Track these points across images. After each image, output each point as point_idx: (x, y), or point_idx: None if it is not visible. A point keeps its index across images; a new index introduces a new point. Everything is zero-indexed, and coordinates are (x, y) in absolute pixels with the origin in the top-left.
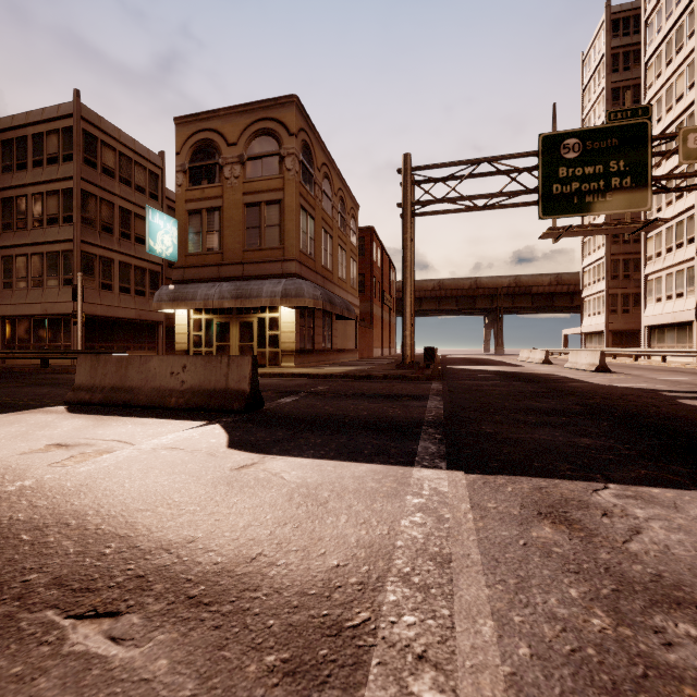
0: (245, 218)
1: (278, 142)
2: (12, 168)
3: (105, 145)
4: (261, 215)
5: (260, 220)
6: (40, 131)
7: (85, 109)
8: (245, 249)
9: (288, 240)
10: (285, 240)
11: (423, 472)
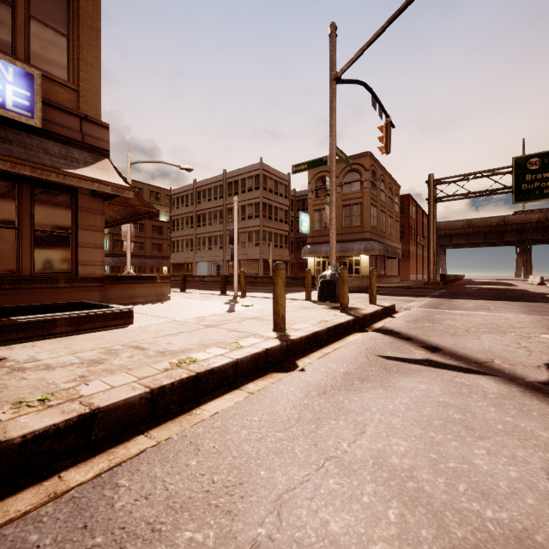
0: (343, 212)
1: (359, 174)
2: (232, 194)
3: (269, 178)
4: (351, 210)
5: (350, 213)
6: (244, 177)
7: (263, 165)
8: (343, 227)
9: (365, 222)
10: (363, 222)
11: (424, 298)
